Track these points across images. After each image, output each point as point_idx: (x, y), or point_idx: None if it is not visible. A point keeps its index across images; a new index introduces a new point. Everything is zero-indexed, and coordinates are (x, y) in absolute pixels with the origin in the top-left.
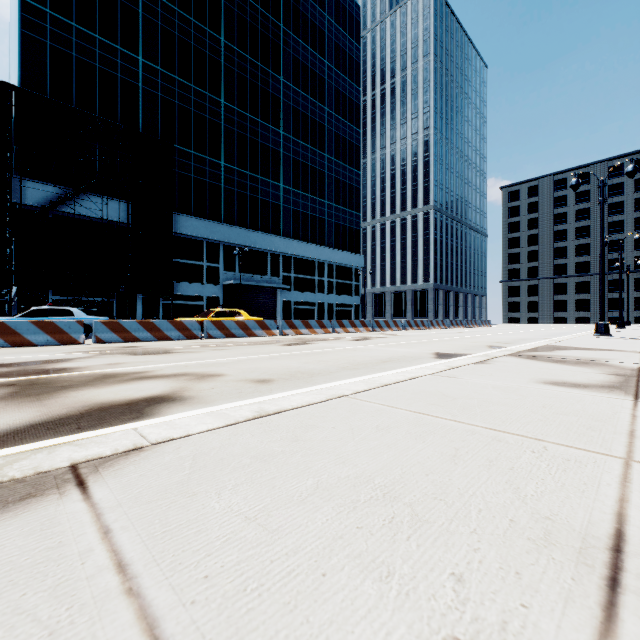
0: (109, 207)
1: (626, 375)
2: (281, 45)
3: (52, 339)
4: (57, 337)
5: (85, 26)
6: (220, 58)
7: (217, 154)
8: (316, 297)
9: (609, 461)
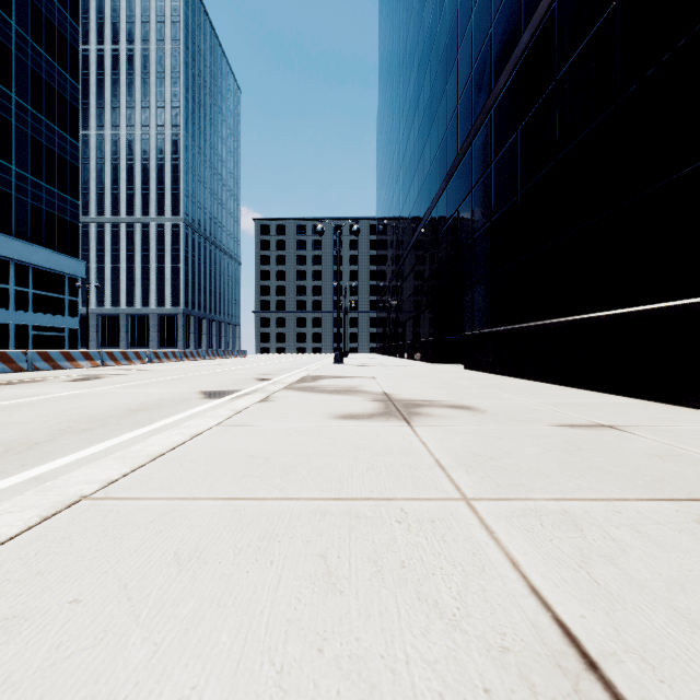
0: None
1: (383, 400)
2: None
3: None
4: None
5: None
6: None
7: None
8: None
9: (459, 508)
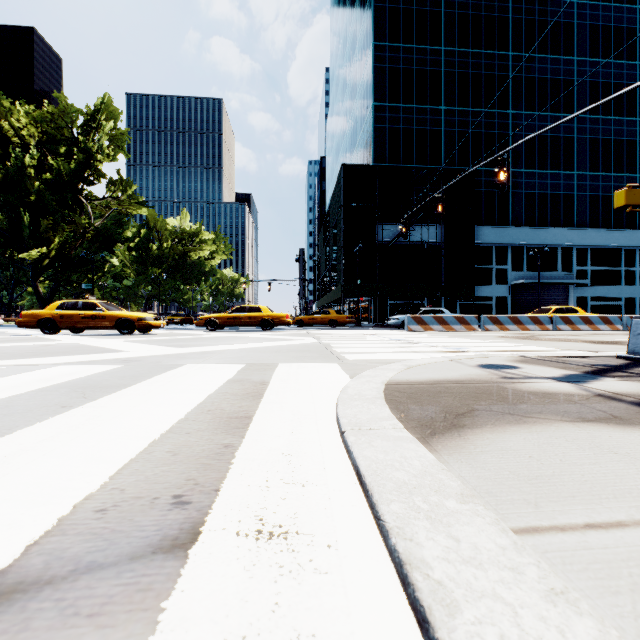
0: (422, 232)
1: None
2: (574, 22)
3: (462, 327)
4: (465, 326)
5: (407, 103)
6: (507, 72)
7: None
8: (622, 291)
9: None
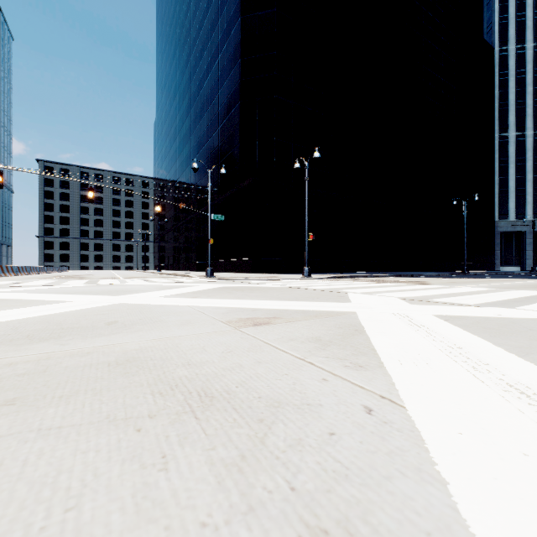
0: None
1: None
2: None
3: None
4: None
5: None
6: None
7: None
8: None
9: None
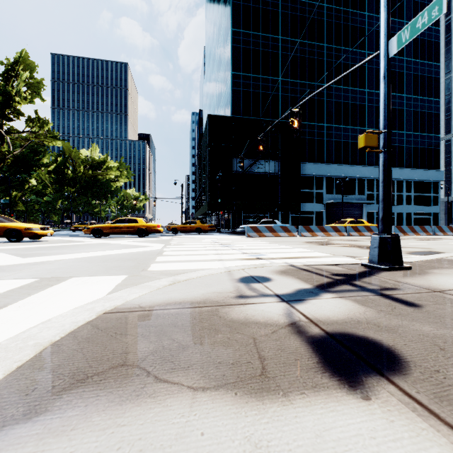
0: (266, 165)
1: None
2: (366, 28)
3: (286, 234)
4: (287, 233)
5: (255, 73)
6: (323, 57)
7: (321, 120)
8: (395, 208)
9: None
